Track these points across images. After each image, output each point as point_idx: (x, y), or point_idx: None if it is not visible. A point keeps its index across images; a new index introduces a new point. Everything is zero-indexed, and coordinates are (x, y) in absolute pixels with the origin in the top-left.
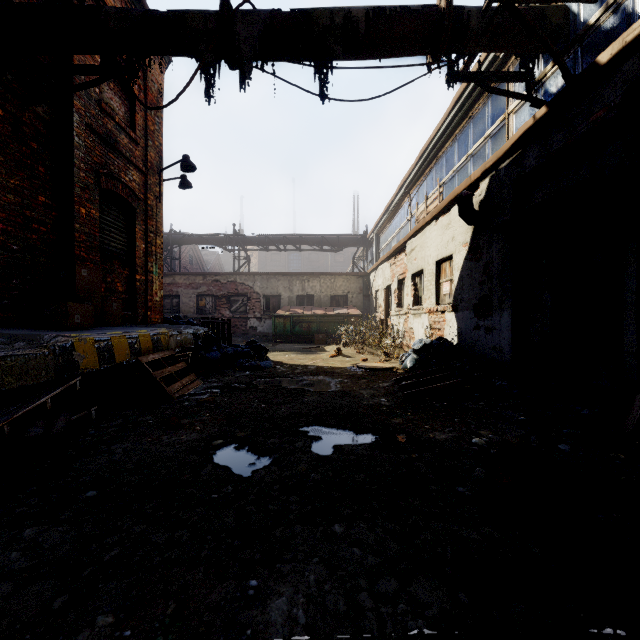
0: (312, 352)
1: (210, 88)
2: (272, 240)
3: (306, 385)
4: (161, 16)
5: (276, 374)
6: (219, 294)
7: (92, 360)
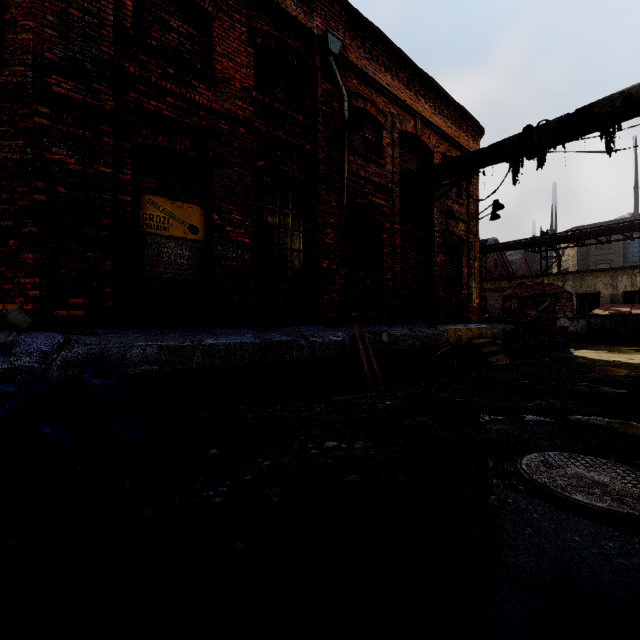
0: (633, 353)
1: (515, 175)
2: (589, 234)
3: (598, 370)
4: (485, 151)
5: (573, 362)
6: (524, 296)
7: (453, 338)
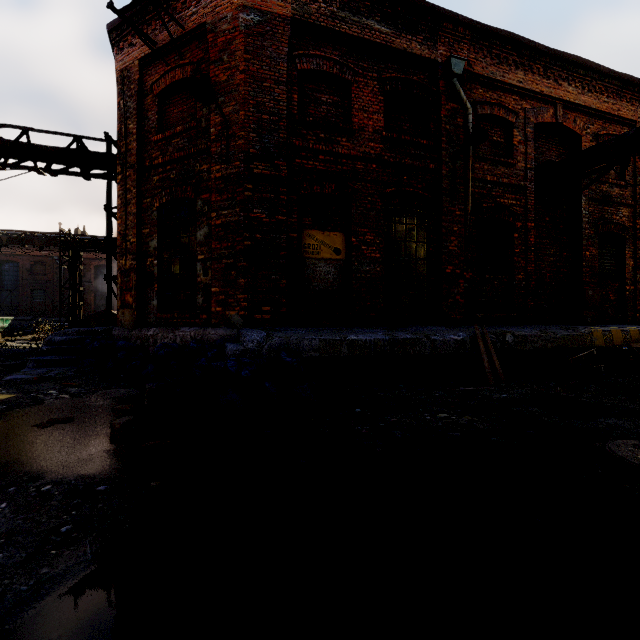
0: None
1: None
2: None
3: None
4: None
5: None
6: None
7: (600, 341)
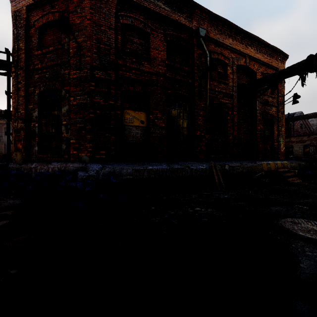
0: None
1: (303, 81)
2: None
3: None
4: (284, 71)
5: None
6: None
7: (266, 168)
